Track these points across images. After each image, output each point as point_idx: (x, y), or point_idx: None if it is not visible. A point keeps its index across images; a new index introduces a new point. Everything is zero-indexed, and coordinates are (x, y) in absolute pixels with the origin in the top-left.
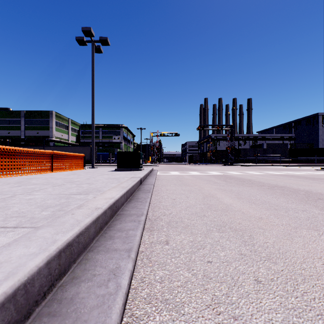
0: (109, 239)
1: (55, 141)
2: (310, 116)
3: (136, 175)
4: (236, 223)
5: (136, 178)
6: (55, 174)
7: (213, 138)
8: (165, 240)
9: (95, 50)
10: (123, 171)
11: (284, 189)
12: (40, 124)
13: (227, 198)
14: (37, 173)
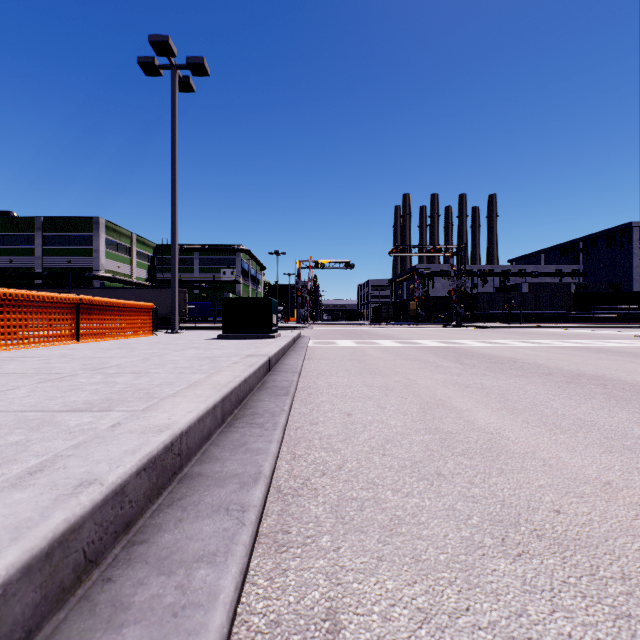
0: (103, 625)
1: (104, 278)
2: (615, 228)
3: (261, 351)
4: (547, 509)
5: (259, 358)
6: (81, 347)
7: (421, 272)
8: (327, 609)
9: (179, 87)
10: (235, 341)
11: (607, 384)
12: (75, 245)
13: (480, 410)
14: (41, 345)
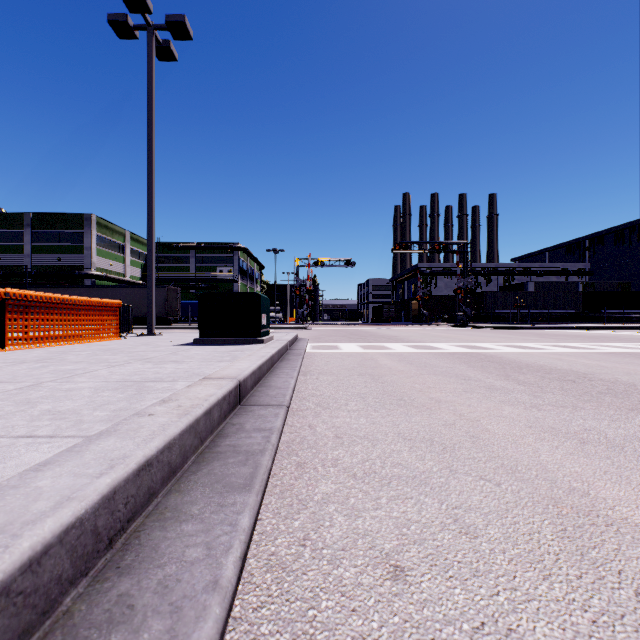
0: None
1: (95, 277)
2: (624, 225)
3: (231, 367)
4: None
5: (218, 385)
6: None
7: (424, 271)
8: None
9: (159, 54)
10: (212, 347)
11: None
12: (65, 242)
13: None
14: None
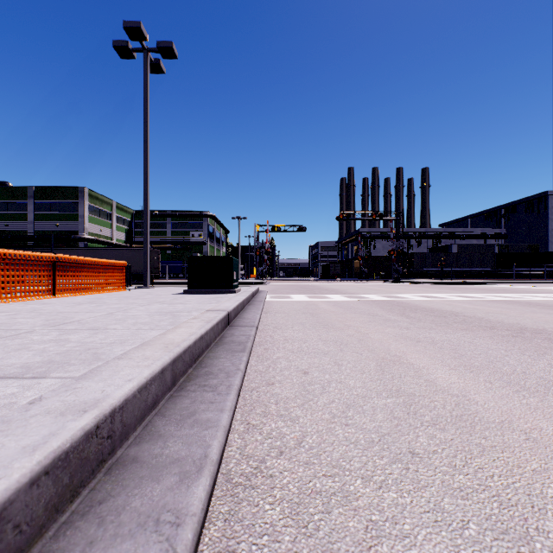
0: None
1: (88, 240)
2: (533, 196)
3: (220, 306)
4: None
5: (218, 313)
6: (55, 301)
7: (364, 235)
8: None
9: (151, 69)
10: (199, 295)
11: (552, 338)
12: (62, 211)
13: (438, 367)
14: (18, 299)
